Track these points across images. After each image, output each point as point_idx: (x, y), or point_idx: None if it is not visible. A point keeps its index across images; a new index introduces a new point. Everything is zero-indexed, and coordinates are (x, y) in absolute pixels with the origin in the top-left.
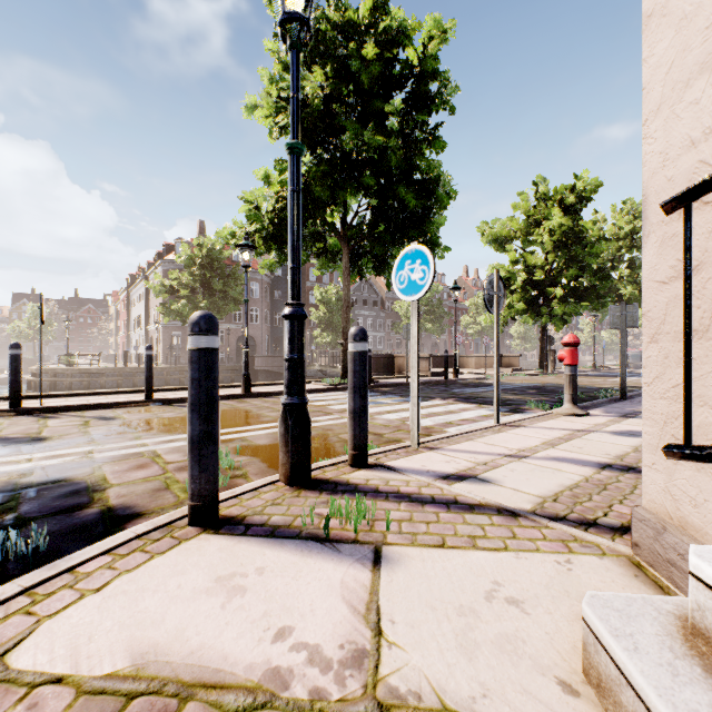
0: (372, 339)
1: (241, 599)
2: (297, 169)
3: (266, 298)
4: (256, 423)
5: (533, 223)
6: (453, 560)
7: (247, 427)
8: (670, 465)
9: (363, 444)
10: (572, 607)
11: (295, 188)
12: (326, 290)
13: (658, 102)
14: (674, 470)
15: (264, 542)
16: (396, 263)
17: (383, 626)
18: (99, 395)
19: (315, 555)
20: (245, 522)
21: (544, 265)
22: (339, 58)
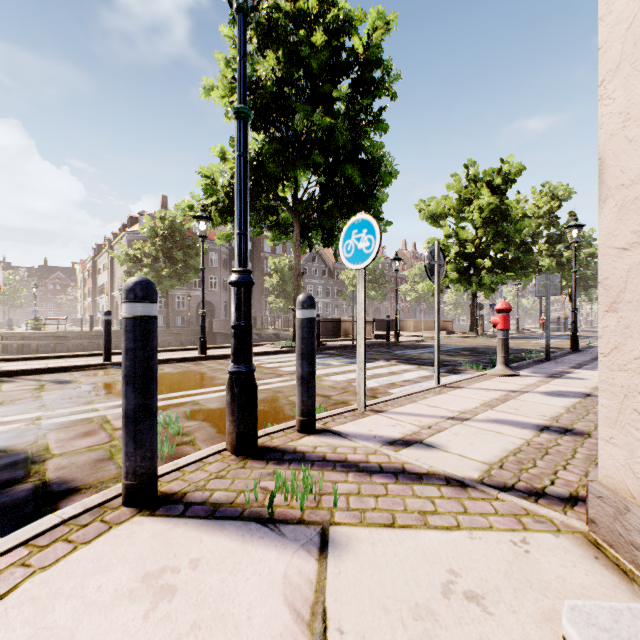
0: (321, 305)
1: (169, 604)
2: (244, 134)
3: (224, 267)
4: (209, 385)
5: (465, 201)
6: (404, 542)
7: (200, 390)
8: (632, 441)
9: (311, 410)
10: (537, 603)
11: (241, 153)
12: (279, 261)
13: (616, 61)
14: (637, 446)
15: (202, 525)
16: (343, 232)
17: (330, 639)
18: (59, 358)
19: (257, 541)
20: (185, 500)
21: (474, 239)
22: (290, 44)
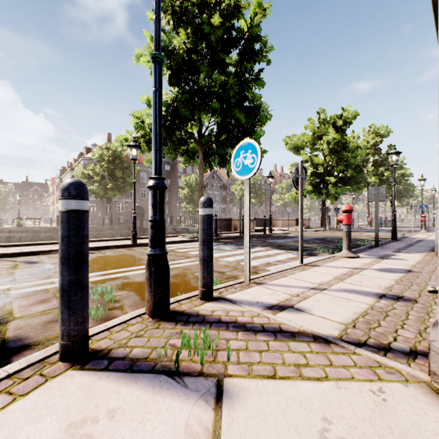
0: (218, 209)
1: None
2: (159, 74)
3: None
4: (137, 265)
5: (317, 137)
6: (284, 392)
7: (130, 268)
8: None
9: (210, 283)
10: None
11: (157, 89)
12: (189, 178)
13: None
14: None
15: (121, 377)
16: (234, 153)
17: None
18: (31, 245)
19: (164, 392)
20: (109, 355)
21: (324, 163)
22: (196, 24)
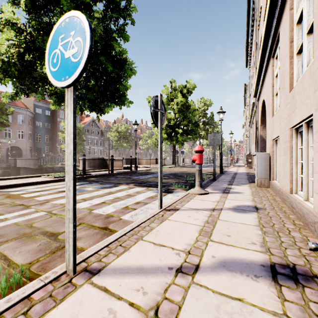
0: (96, 150)
1: None
2: None
3: (30, 125)
4: None
5: (170, 99)
6: None
7: None
8: None
9: None
10: None
11: None
12: None
13: None
14: None
15: None
16: (49, 40)
17: None
18: None
19: None
20: None
21: (174, 118)
22: None
